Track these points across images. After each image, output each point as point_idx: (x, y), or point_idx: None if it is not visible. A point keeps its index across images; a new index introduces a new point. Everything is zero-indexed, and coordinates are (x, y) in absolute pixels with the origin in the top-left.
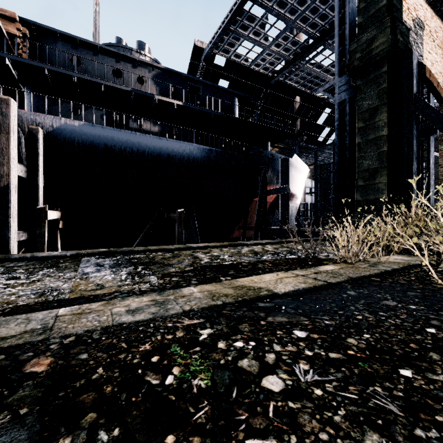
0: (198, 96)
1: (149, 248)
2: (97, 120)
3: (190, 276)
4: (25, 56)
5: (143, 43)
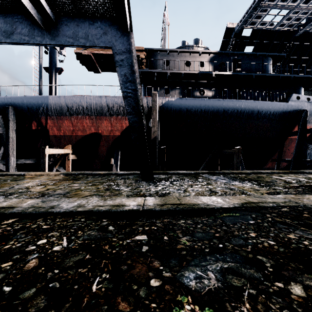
0: (237, 65)
1: (234, 172)
2: (177, 95)
3: (308, 189)
4: (144, 67)
5: (198, 40)
